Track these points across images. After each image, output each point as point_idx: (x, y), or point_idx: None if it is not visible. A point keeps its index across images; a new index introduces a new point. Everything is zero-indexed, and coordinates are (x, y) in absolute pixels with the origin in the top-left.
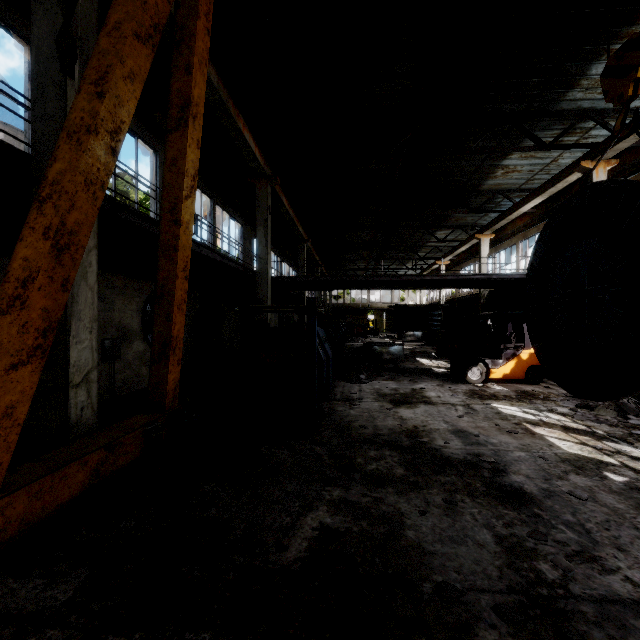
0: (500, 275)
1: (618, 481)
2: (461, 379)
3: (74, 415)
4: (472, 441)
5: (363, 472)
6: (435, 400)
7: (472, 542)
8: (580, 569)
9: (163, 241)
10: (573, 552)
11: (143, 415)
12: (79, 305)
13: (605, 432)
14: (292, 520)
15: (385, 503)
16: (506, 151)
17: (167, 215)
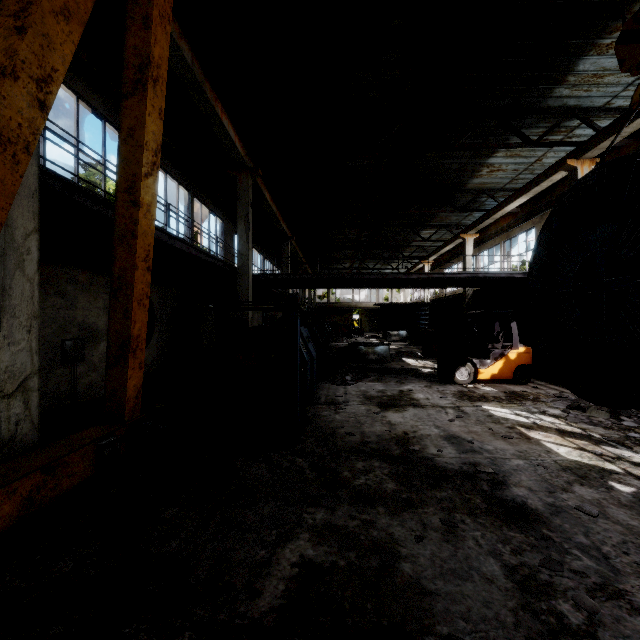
0: (486, 274)
1: (626, 492)
2: (449, 380)
3: (5, 431)
4: (466, 448)
5: (350, 488)
6: (424, 402)
7: (479, 576)
8: (606, 609)
9: (119, 225)
10: (594, 585)
11: (97, 427)
12: (13, 299)
13: (601, 435)
14: (267, 553)
15: (376, 527)
16: (493, 147)
17: (123, 195)
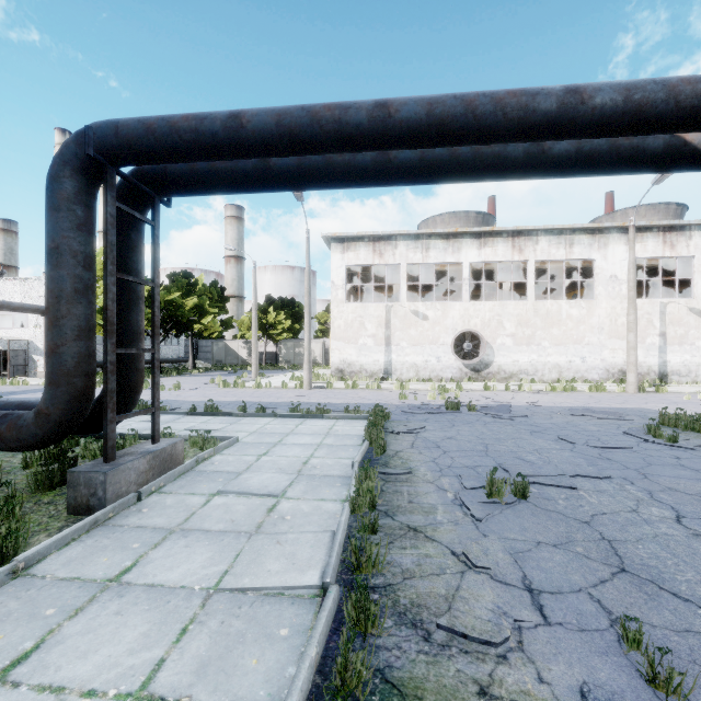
0: None
1: None
2: None
3: None
4: None
5: None
6: None
7: None
8: None
9: None
10: None
11: None
12: None
13: None
14: None
15: None
16: None
17: None
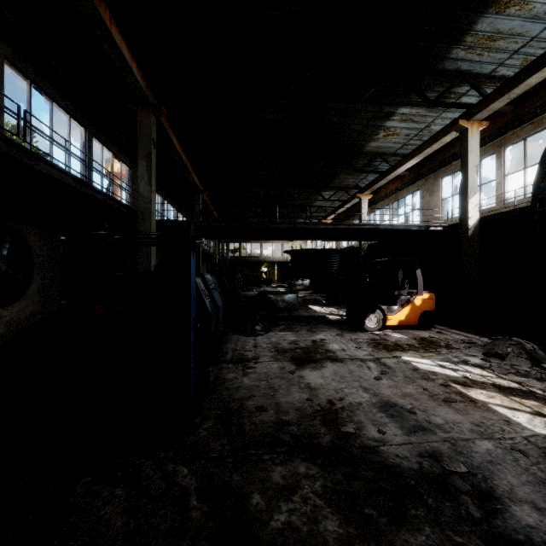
0: (387, 226)
1: None
2: (358, 327)
3: None
4: (412, 424)
5: (264, 543)
6: (341, 355)
7: None
8: None
9: None
10: None
11: None
12: None
13: (543, 391)
14: None
15: None
16: (396, 103)
17: None
